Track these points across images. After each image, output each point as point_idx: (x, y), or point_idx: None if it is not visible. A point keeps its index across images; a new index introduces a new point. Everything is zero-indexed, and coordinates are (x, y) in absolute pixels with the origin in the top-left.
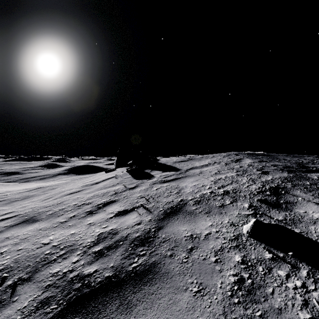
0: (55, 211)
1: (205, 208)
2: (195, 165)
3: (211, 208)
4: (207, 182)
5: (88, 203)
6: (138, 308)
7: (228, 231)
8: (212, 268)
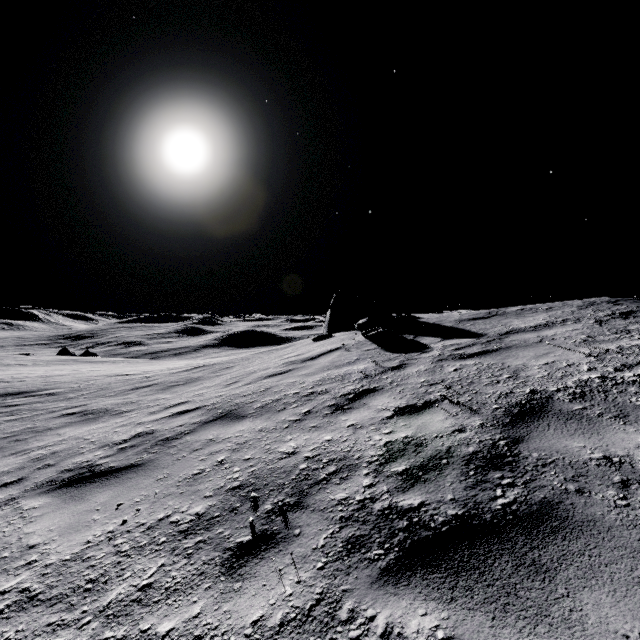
0: (266, 403)
1: (608, 408)
2: (516, 326)
3: (623, 409)
4: (576, 357)
5: (321, 391)
6: (563, 574)
7: None
8: None
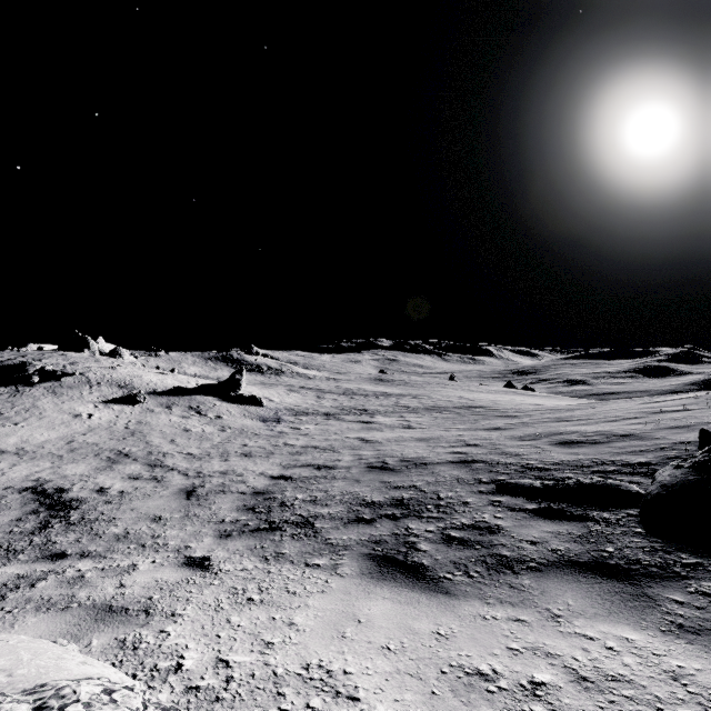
0: (583, 418)
1: None
2: None
3: None
4: None
5: (617, 416)
6: (585, 447)
7: (692, 439)
8: (640, 446)
